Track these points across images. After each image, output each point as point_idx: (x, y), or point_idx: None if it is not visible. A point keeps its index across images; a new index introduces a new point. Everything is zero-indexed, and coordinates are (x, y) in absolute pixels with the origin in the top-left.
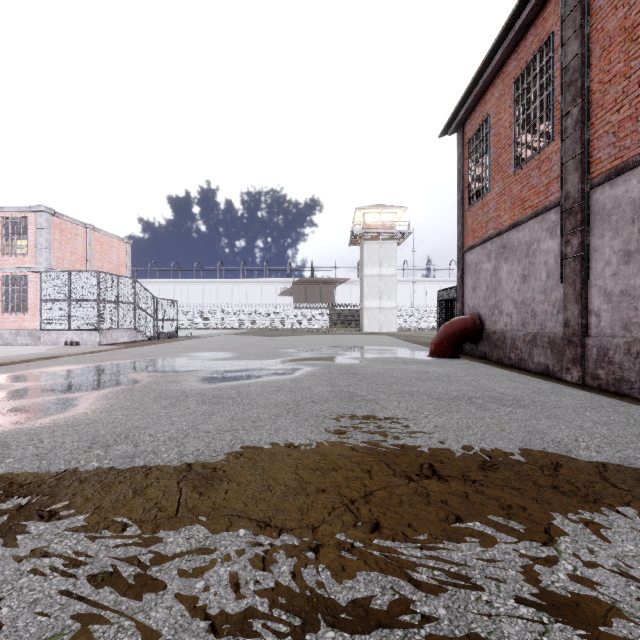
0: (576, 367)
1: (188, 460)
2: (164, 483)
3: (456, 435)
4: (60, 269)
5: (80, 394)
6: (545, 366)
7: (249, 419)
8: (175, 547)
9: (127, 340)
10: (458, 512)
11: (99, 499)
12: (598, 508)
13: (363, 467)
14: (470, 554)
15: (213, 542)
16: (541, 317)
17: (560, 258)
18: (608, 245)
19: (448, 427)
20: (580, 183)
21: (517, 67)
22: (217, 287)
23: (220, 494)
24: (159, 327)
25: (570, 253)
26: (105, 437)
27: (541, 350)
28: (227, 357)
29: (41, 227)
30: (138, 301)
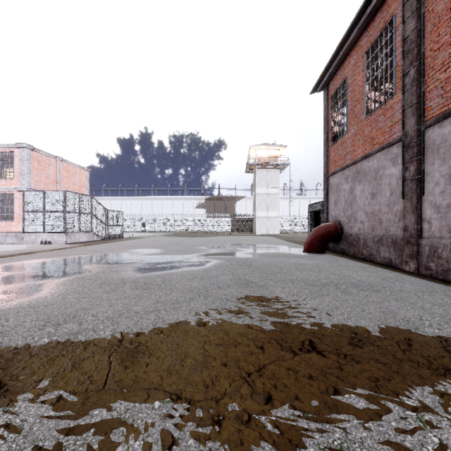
0: (413, 260)
1: (119, 336)
2: (98, 357)
3: (328, 315)
4: (37, 189)
5: (44, 281)
6: (389, 259)
7: (170, 301)
8: (99, 420)
9: (86, 240)
10: (335, 384)
11: (43, 372)
12: (449, 380)
13: (257, 343)
14: (349, 426)
15: (132, 415)
16: (386, 224)
17: (402, 180)
18: (437, 170)
19: (321, 308)
20: (416, 125)
21: (368, 41)
22: (152, 202)
23: (142, 367)
24: (109, 231)
25: (408, 176)
26: (57, 317)
27: (386, 248)
28: (157, 252)
29: (23, 159)
30: (94, 212)
